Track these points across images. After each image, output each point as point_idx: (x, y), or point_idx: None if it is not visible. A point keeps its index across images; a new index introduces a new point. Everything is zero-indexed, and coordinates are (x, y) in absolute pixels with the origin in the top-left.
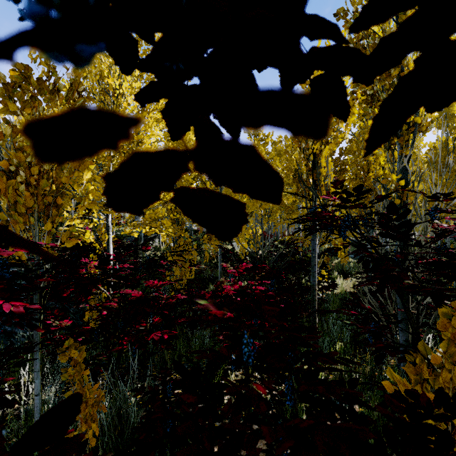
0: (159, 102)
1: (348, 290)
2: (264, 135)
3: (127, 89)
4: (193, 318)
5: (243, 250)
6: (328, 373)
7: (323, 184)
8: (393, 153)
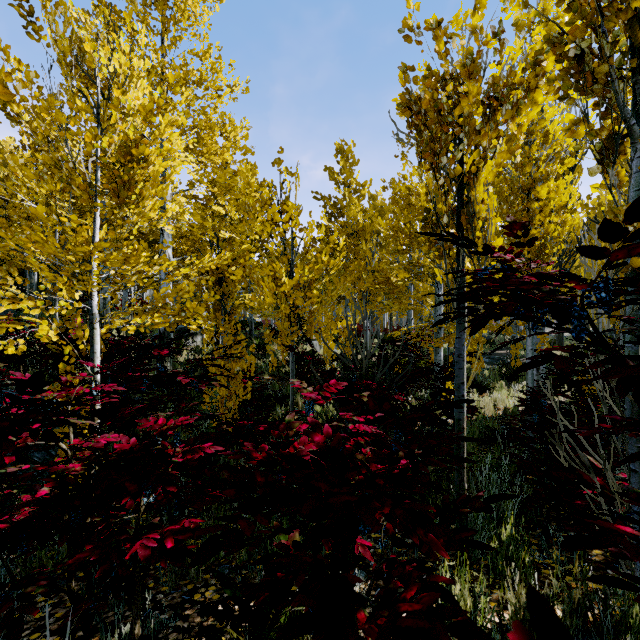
0: (183, 95)
1: (486, 412)
2: (359, 184)
3: (124, 68)
4: (214, 529)
5: (328, 352)
6: (490, 586)
7: (477, 235)
8: (631, 165)
